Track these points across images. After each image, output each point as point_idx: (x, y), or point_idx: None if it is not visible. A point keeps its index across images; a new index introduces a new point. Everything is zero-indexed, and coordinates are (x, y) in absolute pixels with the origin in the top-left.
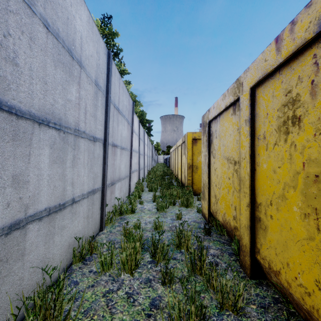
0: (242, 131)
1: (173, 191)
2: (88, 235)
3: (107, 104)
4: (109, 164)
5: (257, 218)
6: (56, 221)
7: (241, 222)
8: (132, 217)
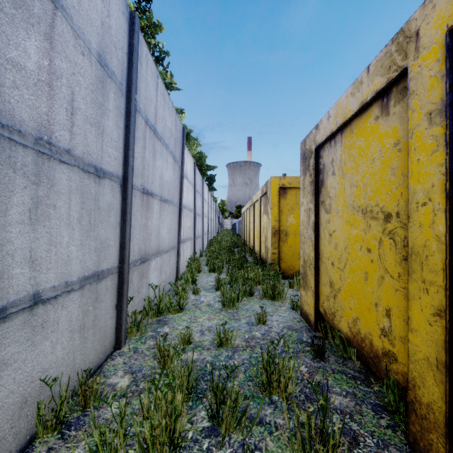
0: (415, 141)
1: (249, 273)
2: (84, 365)
3: (128, 111)
4: (136, 224)
5: None
6: None
7: (411, 348)
8: (178, 320)
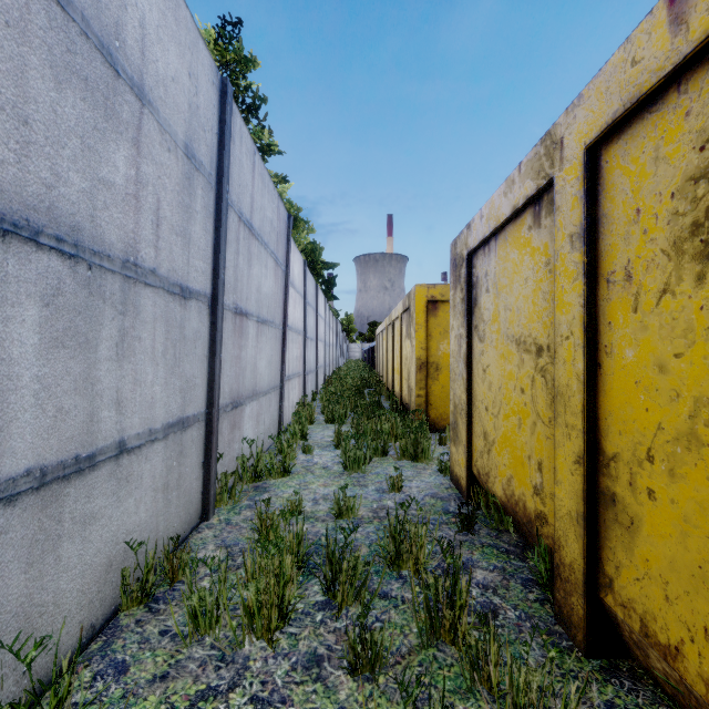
0: (560, 265)
1: (383, 423)
2: (168, 534)
3: (219, 209)
4: (227, 356)
5: (604, 496)
6: (66, 503)
7: (557, 503)
8: (283, 486)
